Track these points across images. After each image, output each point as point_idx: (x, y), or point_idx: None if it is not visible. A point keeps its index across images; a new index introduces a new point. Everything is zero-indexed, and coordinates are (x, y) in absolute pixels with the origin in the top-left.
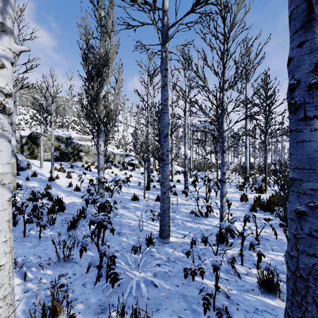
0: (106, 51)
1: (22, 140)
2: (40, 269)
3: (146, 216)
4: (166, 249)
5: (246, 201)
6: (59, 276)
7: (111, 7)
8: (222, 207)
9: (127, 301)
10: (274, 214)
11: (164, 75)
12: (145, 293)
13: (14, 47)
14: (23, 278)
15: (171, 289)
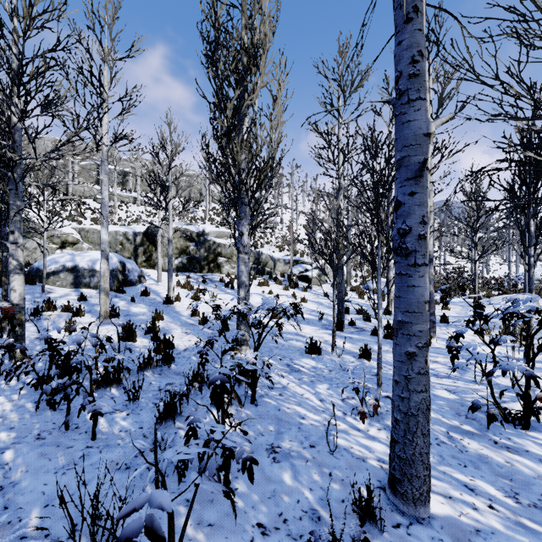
0: (250, 29)
1: (135, 239)
2: None
3: (341, 400)
4: None
5: None
6: None
7: None
8: None
9: None
10: None
11: None
12: None
13: None
14: None
15: None
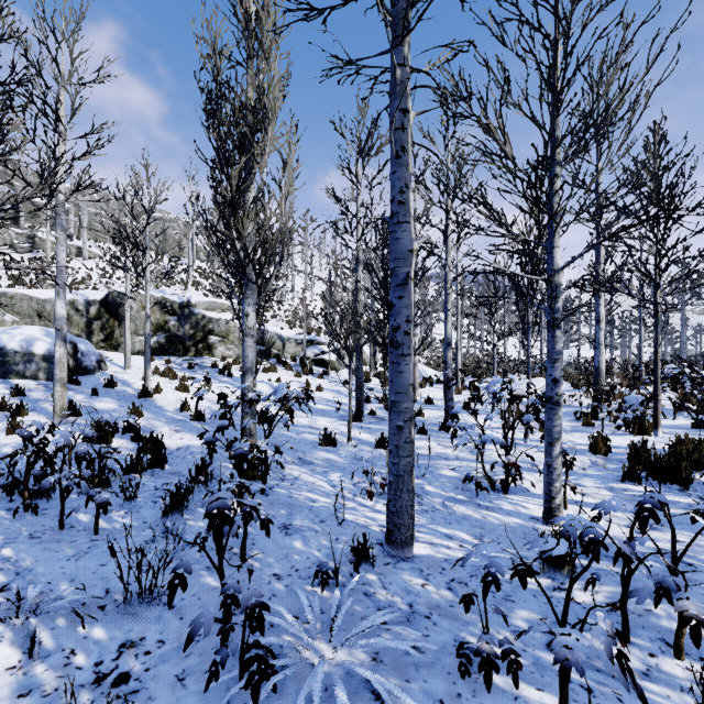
0: (258, 92)
1: (89, 310)
2: (77, 622)
3: (353, 485)
4: (405, 576)
5: (607, 455)
6: (122, 647)
7: None
8: (551, 469)
9: None
10: (691, 491)
11: (399, 127)
12: None
13: None
14: (27, 648)
15: None
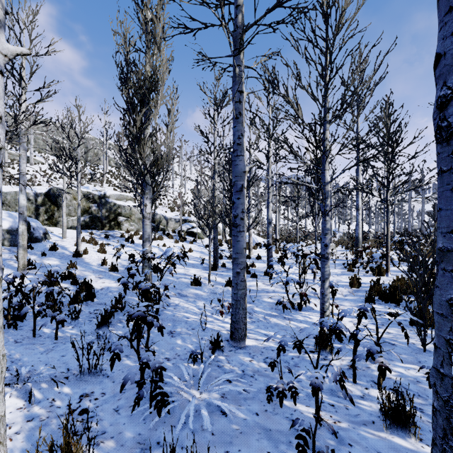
0: (153, 69)
1: (37, 200)
2: (53, 385)
3: (211, 308)
4: (241, 357)
5: (359, 288)
6: (81, 396)
7: (161, 6)
8: (324, 295)
9: (181, 437)
10: (401, 306)
11: (238, 101)
12: (208, 425)
13: (6, 48)
14: (27, 399)
15: (247, 420)
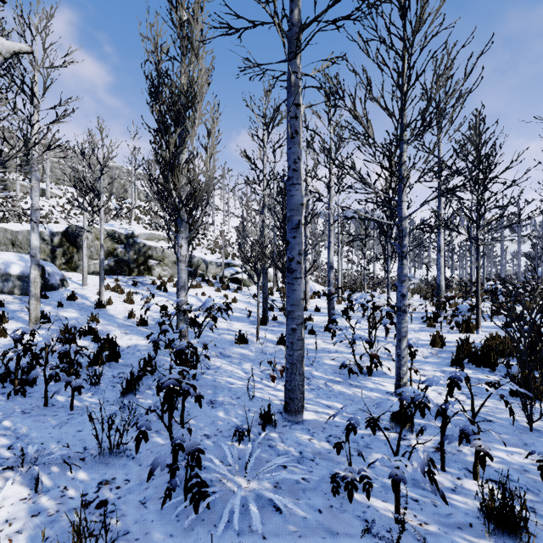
0: (190, 80)
1: (53, 240)
2: (66, 469)
3: (260, 371)
4: (297, 434)
5: (442, 347)
6: (100, 484)
7: (199, 4)
8: (400, 358)
9: (224, 541)
10: (497, 371)
11: (294, 116)
12: (258, 525)
13: None
14: (33, 486)
15: (307, 519)
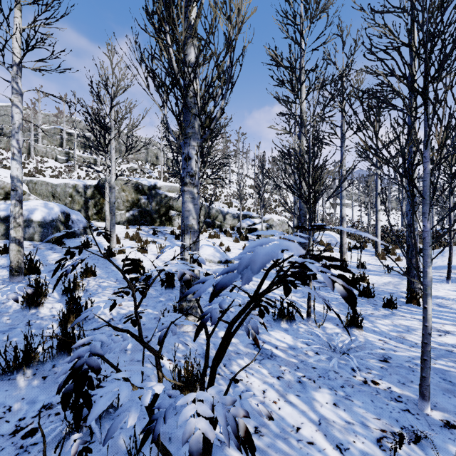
0: None
1: (86, 192)
2: None
3: (378, 445)
4: None
5: None
6: None
7: None
8: None
9: None
10: None
11: None
12: None
13: None
14: None
15: None
